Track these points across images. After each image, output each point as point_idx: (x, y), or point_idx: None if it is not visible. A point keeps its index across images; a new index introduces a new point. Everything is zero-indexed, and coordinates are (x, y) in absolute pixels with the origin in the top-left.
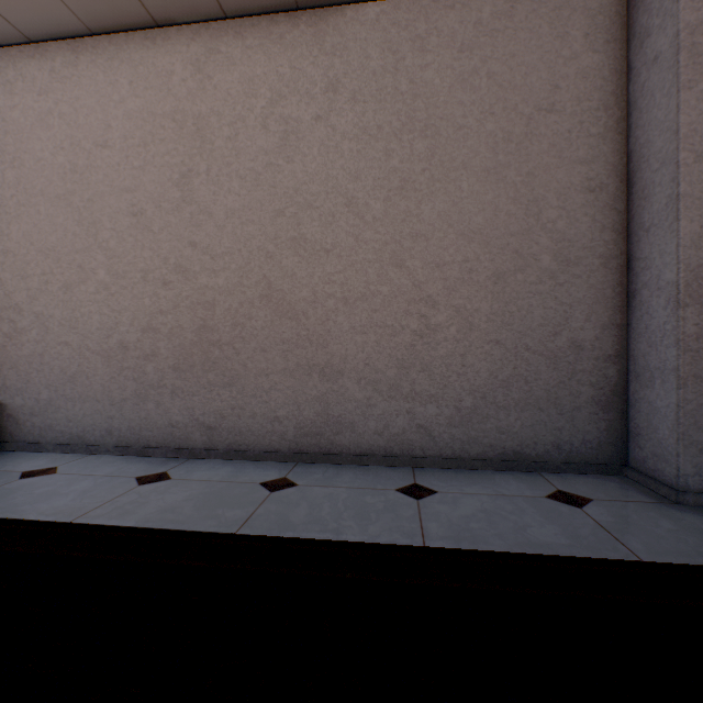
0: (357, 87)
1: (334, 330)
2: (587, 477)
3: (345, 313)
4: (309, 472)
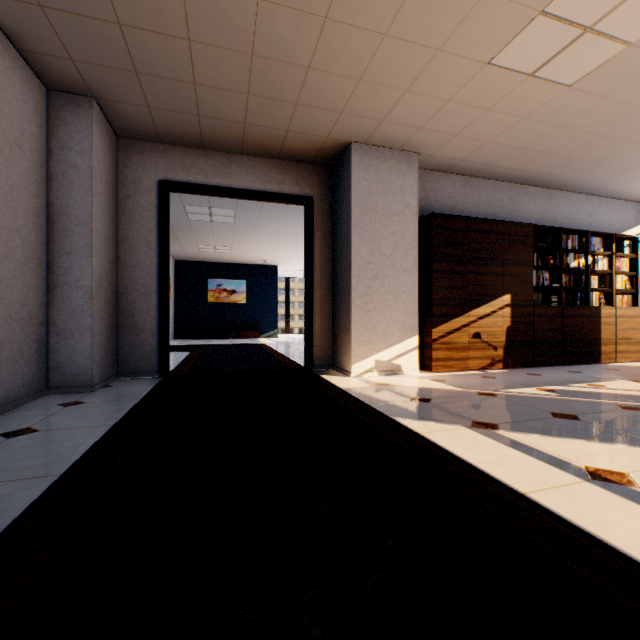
0: None
1: None
2: (43, 399)
3: None
4: None
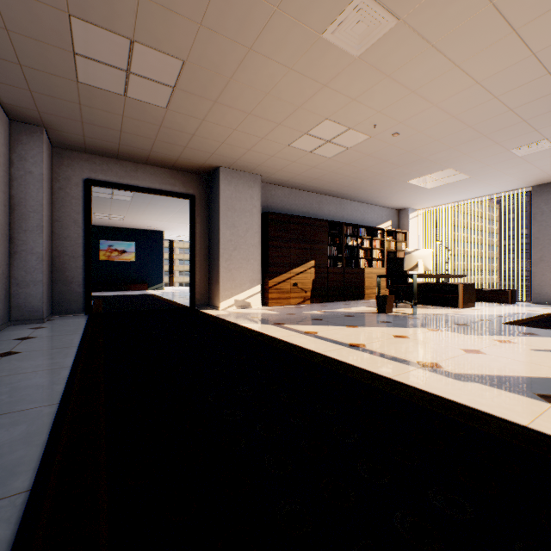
0: None
1: None
2: (12, 327)
3: None
4: None
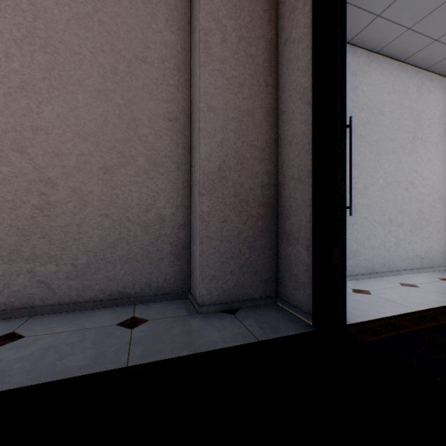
0: None
1: None
2: (164, 303)
3: None
4: None
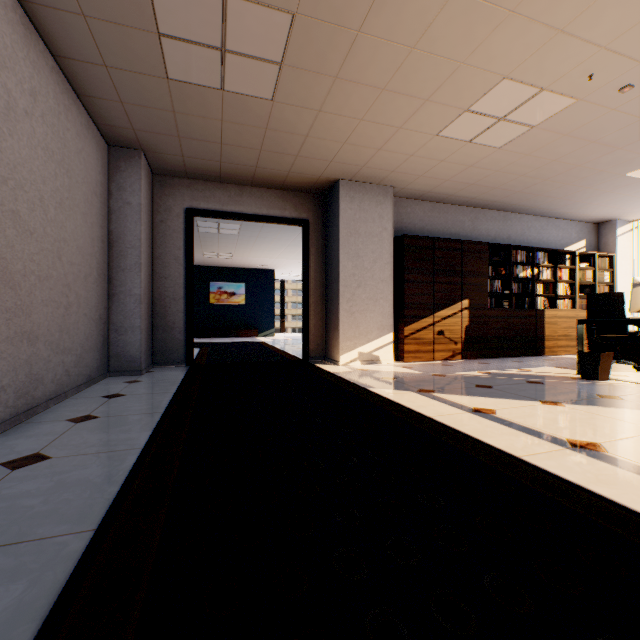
0: (45, 110)
1: (35, 301)
2: (108, 379)
3: (40, 288)
4: (59, 416)
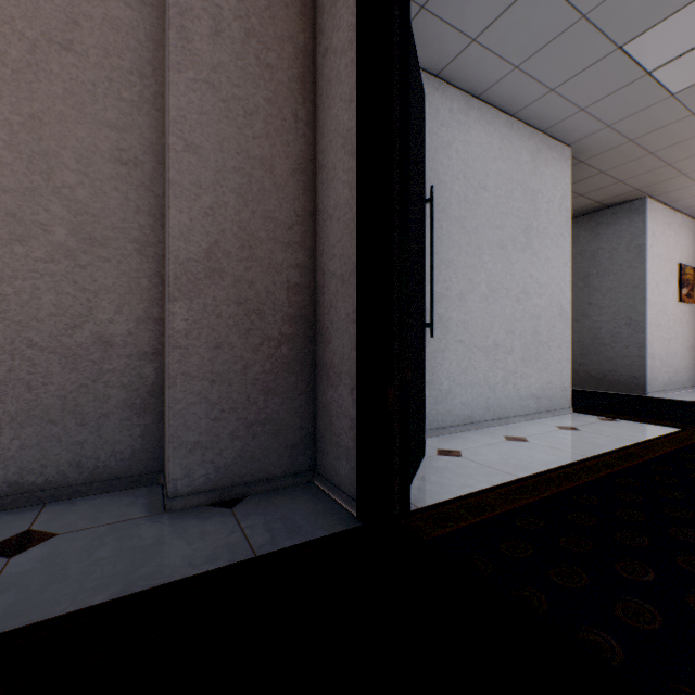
0: None
1: None
2: (109, 496)
3: None
4: None
